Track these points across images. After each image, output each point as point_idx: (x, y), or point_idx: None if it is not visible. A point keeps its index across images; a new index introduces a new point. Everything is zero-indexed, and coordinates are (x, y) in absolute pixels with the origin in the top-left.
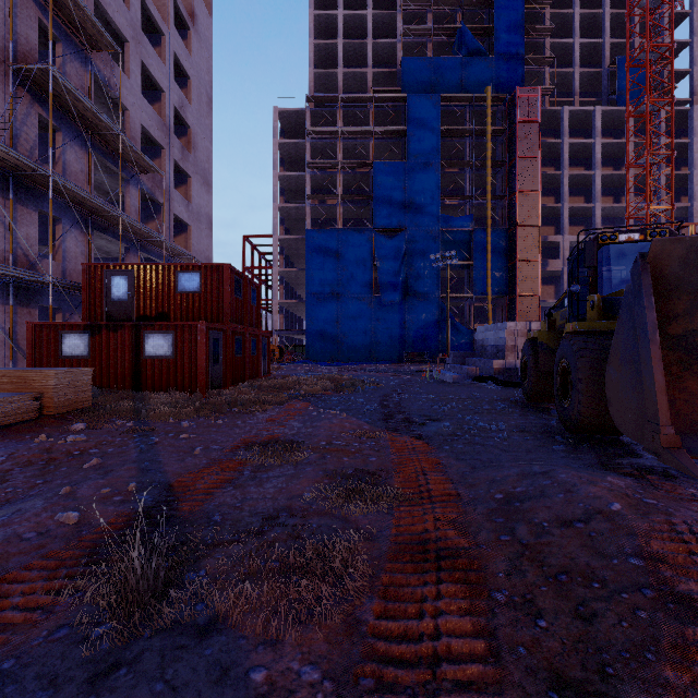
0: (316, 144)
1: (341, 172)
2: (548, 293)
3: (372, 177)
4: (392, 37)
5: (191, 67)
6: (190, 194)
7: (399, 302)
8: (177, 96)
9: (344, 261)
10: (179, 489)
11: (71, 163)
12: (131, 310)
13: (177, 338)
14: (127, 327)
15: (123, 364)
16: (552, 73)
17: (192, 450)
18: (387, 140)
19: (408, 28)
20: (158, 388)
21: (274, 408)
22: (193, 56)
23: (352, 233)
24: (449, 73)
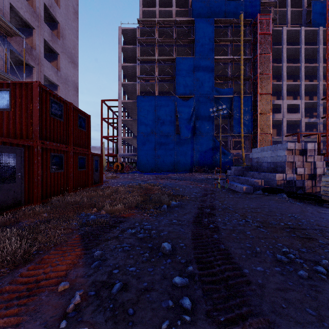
0: (143, 48)
1: (157, 64)
2: (272, 133)
3: (175, 66)
4: None
5: None
6: (59, 66)
7: (190, 138)
8: None
9: (158, 114)
10: None
11: None
12: None
13: None
14: None
15: None
16: (274, 11)
17: None
18: (183, 46)
19: None
20: None
21: None
22: None
23: (163, 98)
24: (218, 9)
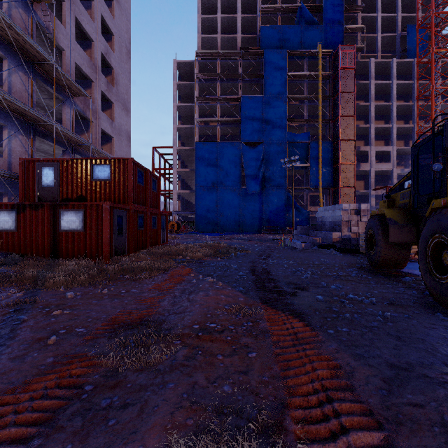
0: (202, 85)
1: (219, 104)
2: (359, 186)
3: (240, 107)
4: (253, 14)
5: (114, 26)
6: (113, 115)
7: (259, 192)
8: (103, 45)
9: (221, 164)
10: None
11: (16, 84)
12: (57, 194)
13: (86, 215)
14: (46, 206)
15: (43, 236)
16: (362, 37)
17: (50, 337)
18: (251, 82)
19: (265, 6)
20: (71, 255)
21: (160, 274)
22: (116, 19)
23: (227, 145)
24: (293, 37)
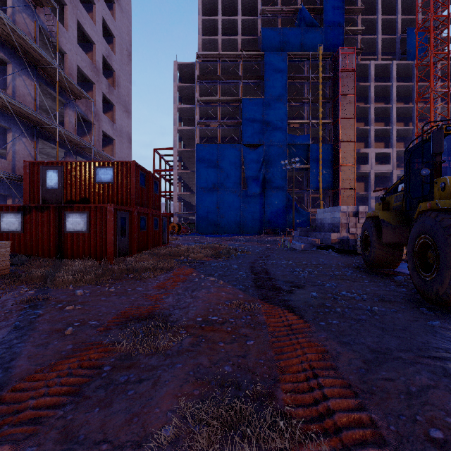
0: (203, 86)
1: (220, 106)
2: (359, 188)
3: (241, 108)
4: (254, 15)
5: (115, 29)
6: (114, 118)
7: (259, 193)
8: (104, 48)
9: (222, 165)
10: (3, 408)
11: (19, 87)
12: (61, 196)
13: (90, 217)
14: (51, 208)
15: (49, 237)
16: (362, 39)
17: (66, 328)
18: (251, 83)
19: (265, 8)
20: (76, 256)
21: (164, 274)
22: (117, 21)
23: (227, 147)
24: (293, 39)
